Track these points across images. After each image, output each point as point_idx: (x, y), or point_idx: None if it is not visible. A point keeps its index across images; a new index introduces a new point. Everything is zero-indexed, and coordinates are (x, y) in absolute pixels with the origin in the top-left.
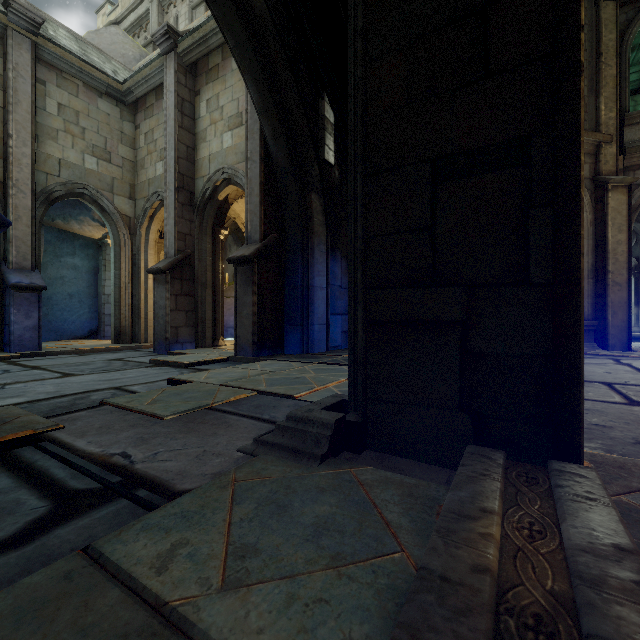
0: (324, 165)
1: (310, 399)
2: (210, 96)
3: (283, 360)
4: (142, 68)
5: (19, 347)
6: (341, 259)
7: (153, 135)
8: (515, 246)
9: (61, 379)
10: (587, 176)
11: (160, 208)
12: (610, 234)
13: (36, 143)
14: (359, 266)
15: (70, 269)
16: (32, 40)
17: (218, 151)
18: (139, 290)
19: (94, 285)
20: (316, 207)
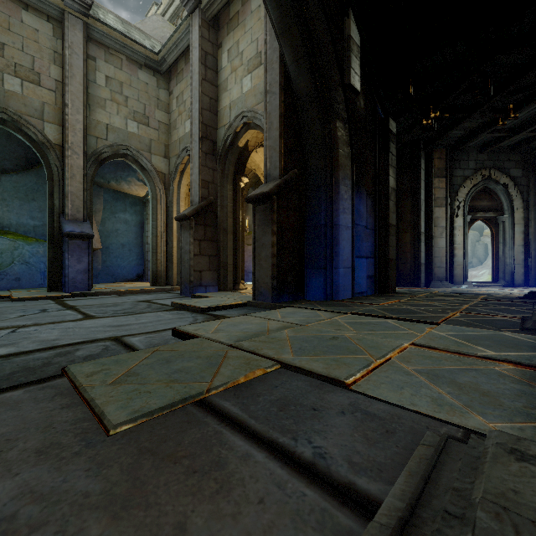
0: (349, 92)
1: (377, 393)
2: (231, 45)
3: (306, 308)
4: (172, 34)
5: (72, 288)
6: (366, 197)
7: (183, 97)
8: None
9: (76, 322)
10: None
11: (189, 163)
12: None
13: (88, 111)
14: None
15: (122, 223)
16: (84, 21)
17: (238, 97)
18: (172, 238)
19: (140, 236)
20: (341, 137)
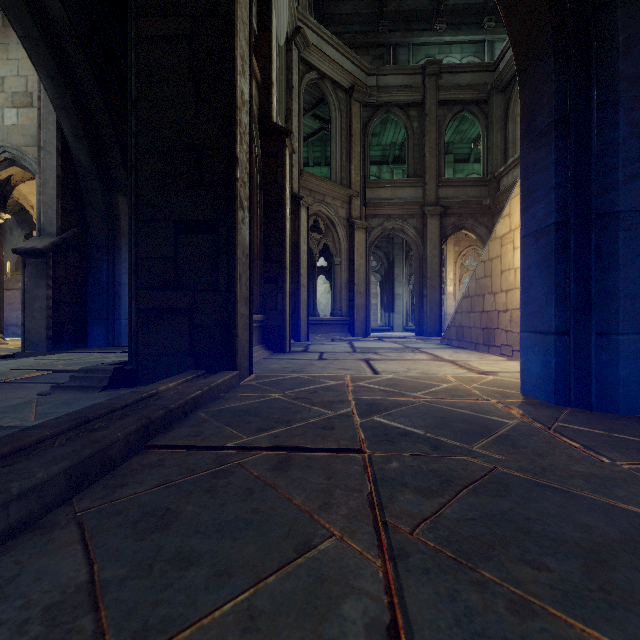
0: None
1: None
2: None
3: (84, 352)
4: None
5: None
6: None
7: None
8: (213, 272)
9: None
10: (345, 217)
11: None
12: (356, 259)
13: None
14: (133, 275)
15: None
16: None
17: None
18: None
19: None
20: (124, 209)
